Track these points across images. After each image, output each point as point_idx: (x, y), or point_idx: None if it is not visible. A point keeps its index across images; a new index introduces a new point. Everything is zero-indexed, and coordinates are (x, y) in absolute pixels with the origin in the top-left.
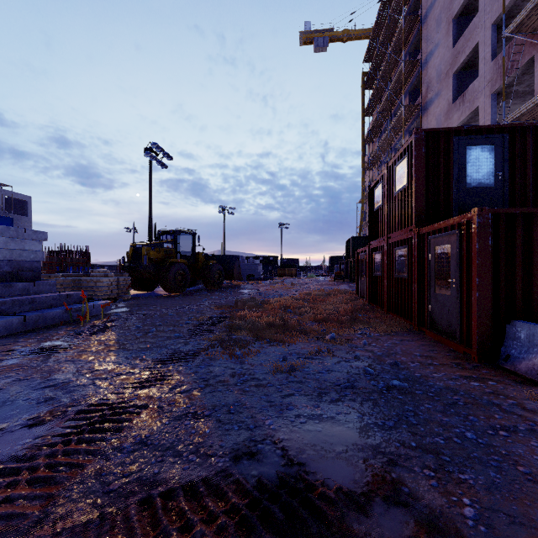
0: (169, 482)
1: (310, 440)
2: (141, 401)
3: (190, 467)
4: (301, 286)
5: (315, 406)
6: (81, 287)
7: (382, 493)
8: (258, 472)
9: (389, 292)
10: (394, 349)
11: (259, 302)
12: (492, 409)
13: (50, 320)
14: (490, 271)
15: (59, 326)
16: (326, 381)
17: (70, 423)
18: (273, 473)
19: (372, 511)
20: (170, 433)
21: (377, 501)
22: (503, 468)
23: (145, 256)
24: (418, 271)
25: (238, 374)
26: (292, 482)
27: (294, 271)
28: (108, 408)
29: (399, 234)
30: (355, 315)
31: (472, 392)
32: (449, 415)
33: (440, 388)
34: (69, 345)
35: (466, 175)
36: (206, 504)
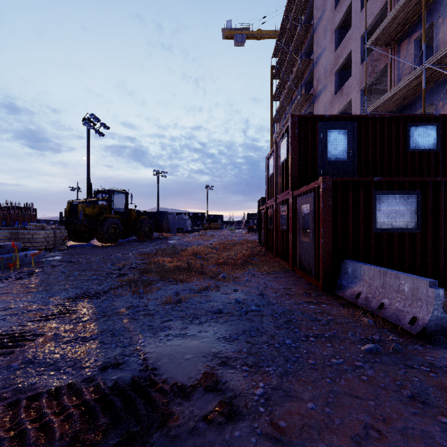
0: (39, 388)
1: (168, 352)
2: (41, 330)
3: (63, 377)
4: (219, 237)
5: (185, 327)
6: (19, 239)
7: (206, 384)
8: (117, 376)
9: (277, 240)
10: (267, 284)
11: (177, 250)
12: (313, 323)
13: None
14: (331, 224)
15: None
16: (203, 309)
17: None
18: (129, 377)
19: (193, 397)
20: (56, 353)
21: (200, 390)
22: (298, 362)
23: (81, 212)
24: (292, 224)
25: (134, 306)
26: (140, 381)
27: (218, 225)
28: (8, 337)
29: (282, 195)
30: (250, 259)
31: (307, 313)
32: (281, 329)
33: (285, 311)
34: None
35: (328, 151)
36: (62, 401)
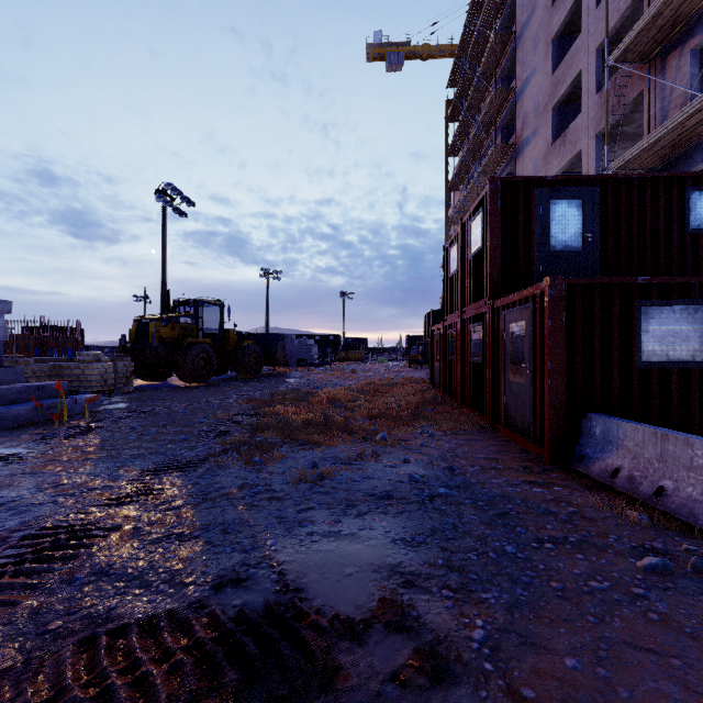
0: (124, 617)
1: (317, 562)
2: (113, 521)
3: (158, 600)
4: (365, 373)
5: (336, 521)
6: (63, 376)
7: (386, 618)
8: (242, 601)
9: (464, 380)
10: (456, 450)
11: (303, 394)
12: (546, 519)
13: (11, 421)
14: (564, 354)
15: (23, 428)
16: (359, 491)
17: (10, 551)
18: (260, 602)
19: (368, 639)
20: (141, 559)
21: (378, 628)
22: (534, 585)
23: (154, 335)
24: (492, 353)
25: (250, 485)
26: (280, 610)
27: (360, 354)
28: (66, 531)
29: (474, 307)
30: (421, 410)
31: (531, 500)
32: (494, 527)
33: (495, 496)
34: (32, 453)
35: (551, 235)
36: (163, 641)
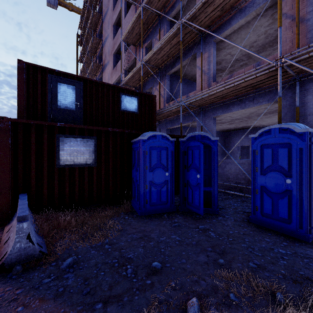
0: None
1: None
2: None
3: None
4: None
5: None
6: None
7: None
8: None
9: None
10: None
11: None
12: None
13: None
14: (10, 161)
15: None
16: None
17: None
18: None
19: None
20: None
21: None
22: None
23: None
24: None
25: None
26: None
27: None
28: None
29: None
30: None
31: None
32: None
33: None
34: None
35: (58, 100)
36: None
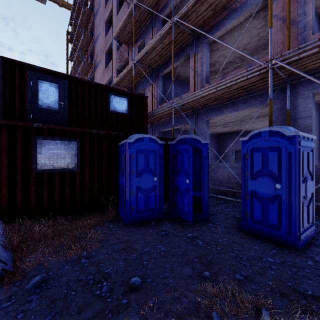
0: None
1: None
2: None
3: None
4: None
5: None
6: None
7: None
8: None
9: None
10: None
11: None
12: None
13: None
14: None
15: None
16: None
17: None
18: None
19: None
20: None
21: None
22: None
23: None
24: None
25: None
26: None
27: None
28: None
29: None
30: None
31: None
32: None
33: None
34: None
35: (39, 99)
36: None
